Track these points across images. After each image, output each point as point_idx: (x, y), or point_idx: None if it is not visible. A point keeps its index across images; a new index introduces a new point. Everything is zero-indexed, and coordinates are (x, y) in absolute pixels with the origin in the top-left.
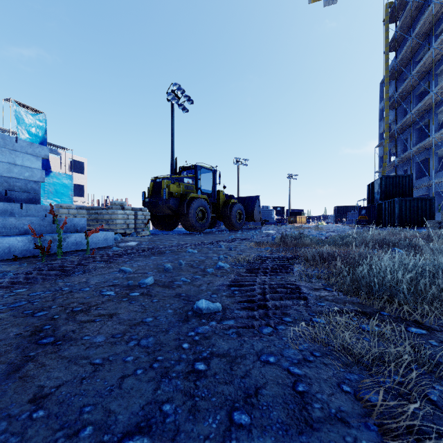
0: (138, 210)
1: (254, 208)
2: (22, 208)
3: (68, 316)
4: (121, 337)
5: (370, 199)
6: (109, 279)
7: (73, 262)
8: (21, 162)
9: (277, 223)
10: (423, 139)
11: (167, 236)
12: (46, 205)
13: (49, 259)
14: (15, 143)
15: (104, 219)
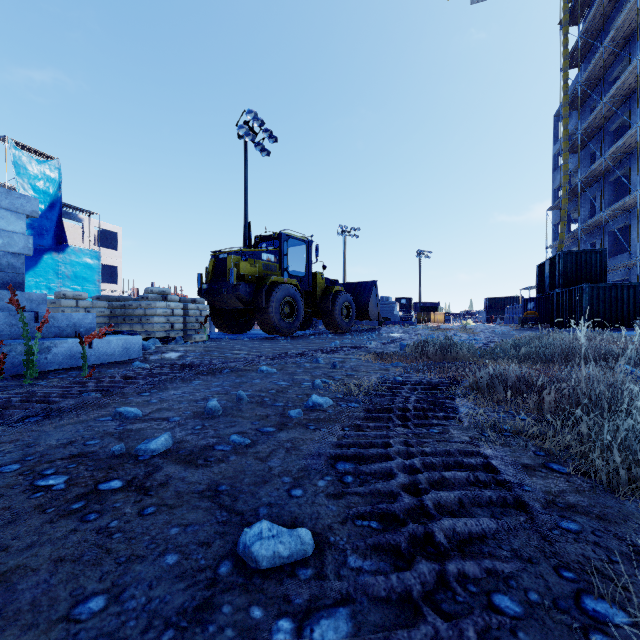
0: (189, 301)
1: (369, 299)
2: None
3: None
4: None
5: (541, 287)
6: (82, 436)
7: (35, 395)
8: None
9: (403, 322)
10: (621, 197)
11: (233, 342)
12: (32, 293)
13: (6, 387)
14: None
15: (136, 315)
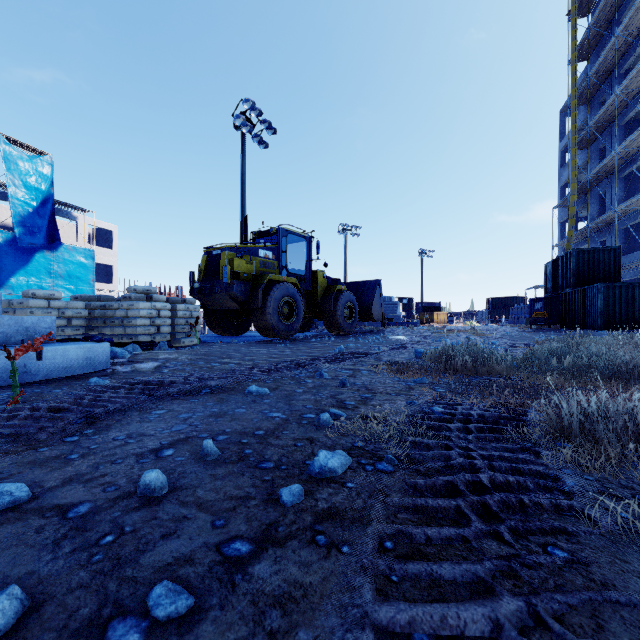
0: (179, 301)
1: (372, 299)
2: None
3: None
4: None
5: (550, 286)
6: None
7: None
8: None
9: (406, 323)
10: (632, 193)
11: (225, 347)
12: None
13: None
14: None
15: (117, 317)
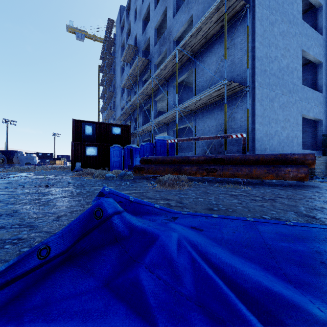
0: None
1: (14, 156)
2: None
3: None
4: None
5: None
6: None
7: None
8: None
9: (38, 164)
10: None
11: None
12: None
13: None
14: None
15: None
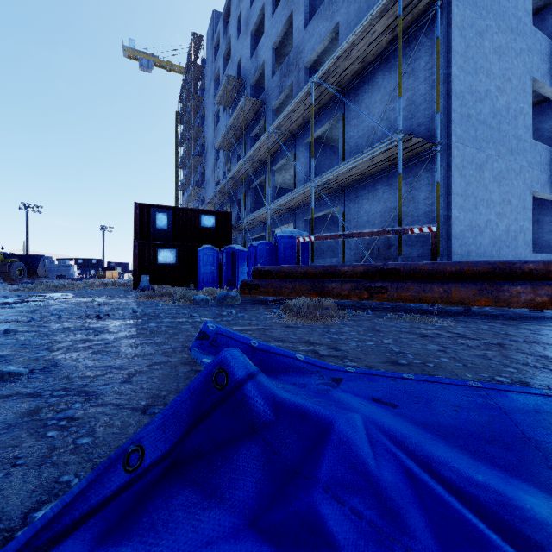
0: None
1: (38, 265)
2: None
3: None
4: None
5: None
6: None
7: None
8: None
9: (77, 278)
10: None
11: None
12: None
13: None
14: None
15: None
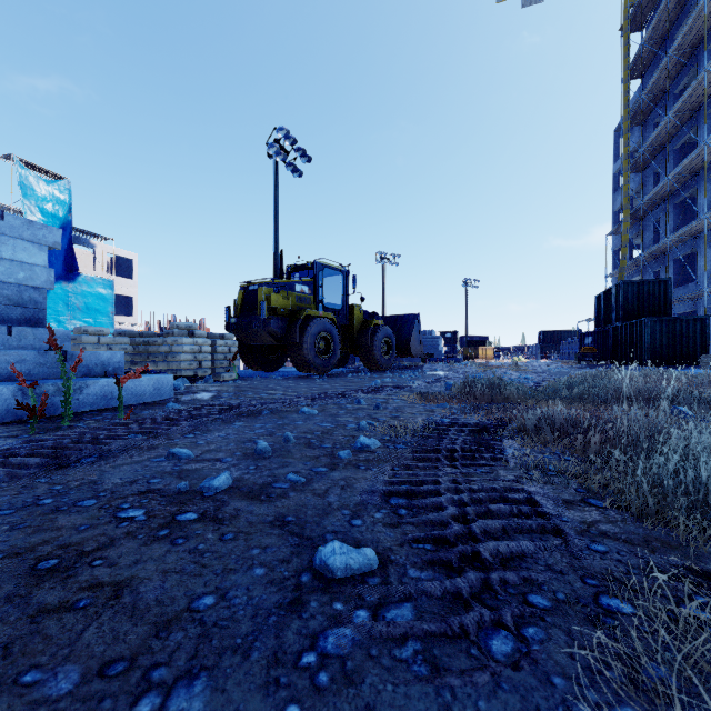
0: (217, 337)
1: (411, 333)
2: (11, 334)
3: (17, 590)
4: (123, 674)
5: (600, 320)
6: (143, 475)
7: (83, 437)
8: (10, 254)
9: (448, 358)
10: (687, 221)
11: (266, 381)
12: (55, 329)
13: (45, 429)
14: (0, 221)
15: (160, 352)
